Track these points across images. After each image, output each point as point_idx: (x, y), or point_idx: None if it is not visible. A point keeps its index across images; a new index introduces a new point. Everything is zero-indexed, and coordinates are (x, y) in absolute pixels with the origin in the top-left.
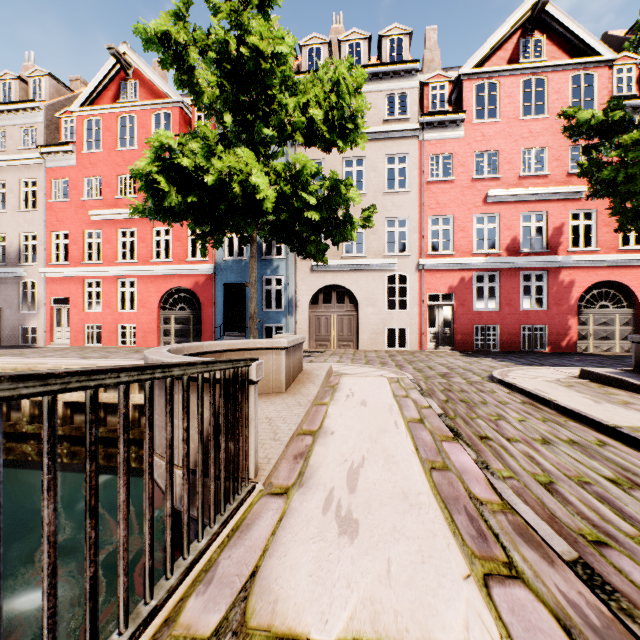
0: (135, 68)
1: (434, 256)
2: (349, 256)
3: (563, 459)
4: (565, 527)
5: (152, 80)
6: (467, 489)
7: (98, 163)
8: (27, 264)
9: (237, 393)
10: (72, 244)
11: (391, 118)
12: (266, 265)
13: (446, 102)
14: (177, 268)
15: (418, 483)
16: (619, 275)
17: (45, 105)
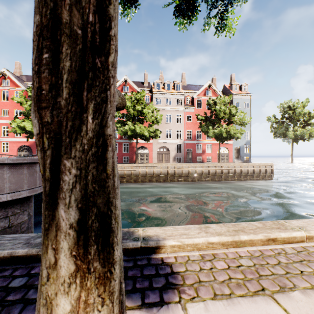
0: (8, 75)
1: None
2: None
3: None
4: None
5: (15, 81)
6: None
7: None
8: None
9: None
10: None
11: None
12: None
13: None
14: (24, 139)
15: None
16: (145, 145)
17: None
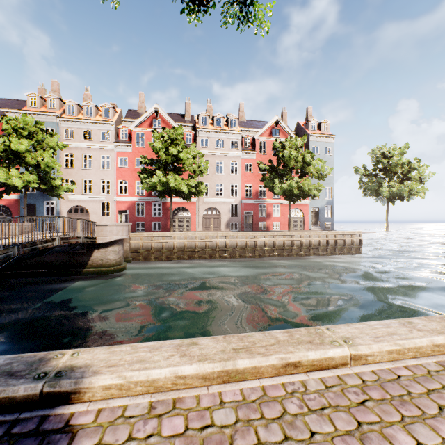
0: None
1: (121, 196)
2: (85, 194)
3: None
4: None
5: None
6: None
7: None
8: None
9: None
10: None
11: (103, 141)
12: (46, 196)
13: (127, 137)
14: None
15: None
16: (185, 205)
17: None
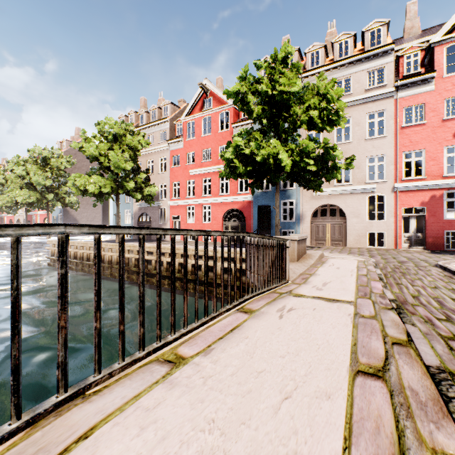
0: (210, 90)
1: (407, 180)
2: (339, 185)
3: (436, 292)
4: (407, 302)
5: (219, 95)
6: (371, 290)
7: (193, 145)
8: (162, 199)
9: (283, 249)
10: (181, 188)
11: (371, 87)
12: (283, 194)
13: (419, 65)
14: (232, 198)
15: (351, 287)
16: None
17: (169, 119)
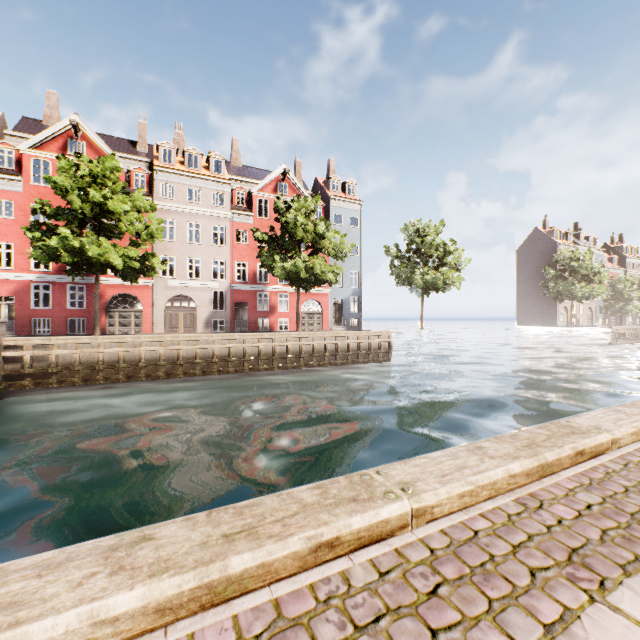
0: None
1: None
2: None
3: None
4: None
5: None
6: None
7: None
8: None
9: None
10: None
11: None
12: None
13: (14, 164)
14: None
15: None
16: (132, 290)
17: None
